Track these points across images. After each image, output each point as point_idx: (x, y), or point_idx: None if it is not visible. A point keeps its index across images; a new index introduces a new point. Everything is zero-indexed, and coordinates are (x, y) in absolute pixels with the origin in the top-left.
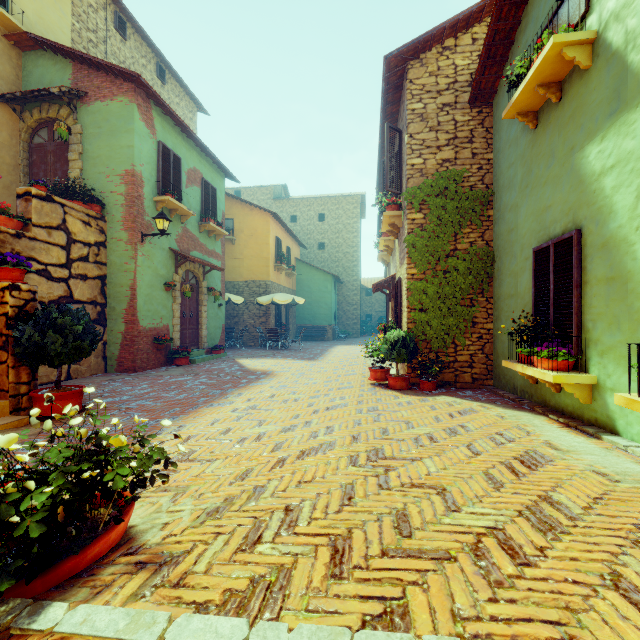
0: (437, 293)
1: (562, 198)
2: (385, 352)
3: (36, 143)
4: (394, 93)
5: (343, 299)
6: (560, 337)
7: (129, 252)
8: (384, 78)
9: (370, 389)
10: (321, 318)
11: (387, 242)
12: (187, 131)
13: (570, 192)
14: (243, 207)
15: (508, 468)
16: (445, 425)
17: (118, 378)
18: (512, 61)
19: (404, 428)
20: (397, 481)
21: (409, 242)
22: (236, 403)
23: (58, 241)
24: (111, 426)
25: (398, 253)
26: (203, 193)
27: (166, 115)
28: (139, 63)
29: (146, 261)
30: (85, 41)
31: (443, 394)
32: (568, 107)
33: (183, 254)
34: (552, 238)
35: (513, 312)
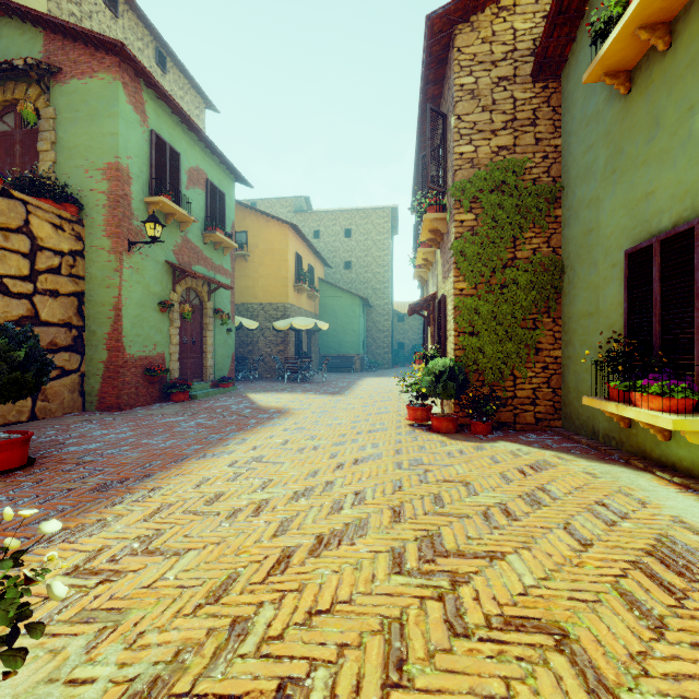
0: (492, 312)
1: (673, 179)
2: (427, 386)
3: (0, 131)
4: (437, 69)
5: (373, 325)
6: (671, 366)
7: (112, 263)
8: (425, 47)
9: (409, 432)
10: (348, 346)
11: (426, 254)
12: (187, 121)
13: (687, 168)
14: (258, 218)
15: (649, 577)
16: (519, 488)
17: (96, 418)
18: (590, 16)
19: (464, 494)
20: (477, 612)
21: (457, 249)
22: (237, 453)
23: (18, 247)
24: (56, 490)
25: (440, 266)
26: (208, 197)
27: (161, 100)
28: (134, 46)
29: (135, 275)
30: (66, 14)
31: (502, 439)
32: (683, 53)
33: (181, 268)
34: (655, 234)
35: (601, 333)
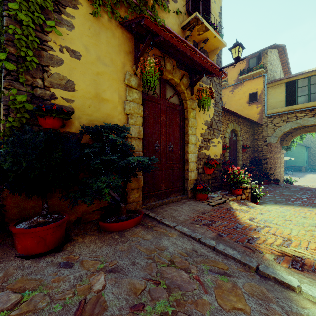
0: None
1: None
2: None
3: None
4: None
5: (310, 154)
6: None
7: None
8: None
9: None
10: (299, 163)
11: None
12: None
13: None
14: None
15: None
16: None
17: None
18: None
19: None
20: None
21: None
22: None
23: None
24: None
25: None
26: None
27: None
28: None
29: None
30: None
31: None
32: None
33: None
34: None
35: None
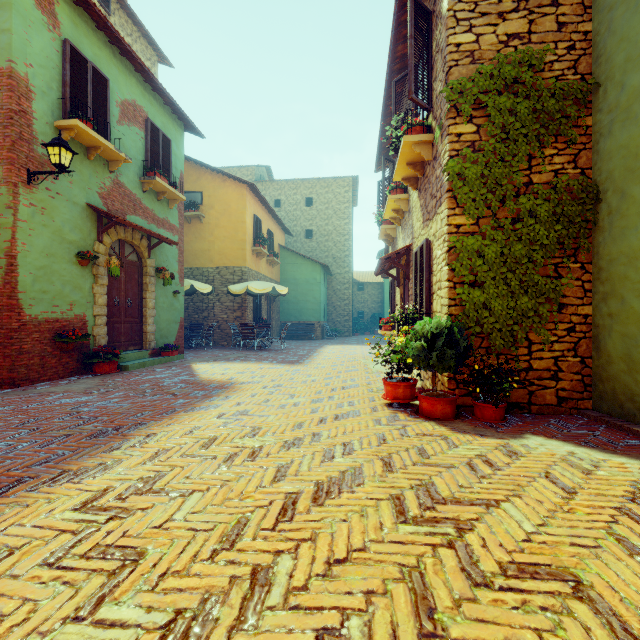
0: (500, 255)
1: None
2: (415, 354)
3: None
4: None
5: (333, 293)
6: None
7: (3, 197)
8: None
9: (390, 418)
10: (308, 314)
11: (398, 202)
12: (118, 42)
13: None
14: (214, 177)
15: None
16: None
17: None
18: None
19: None
20: None
21: (454, 170)
22: (119, 468)
23: None
24: None
25: (419, 209)
26: (148, 139)
27: (79, 6)
28: None
29: (38, 215)
30: None
31: (526, 430)
32: None
33: (106, 212)
34: None
35: None
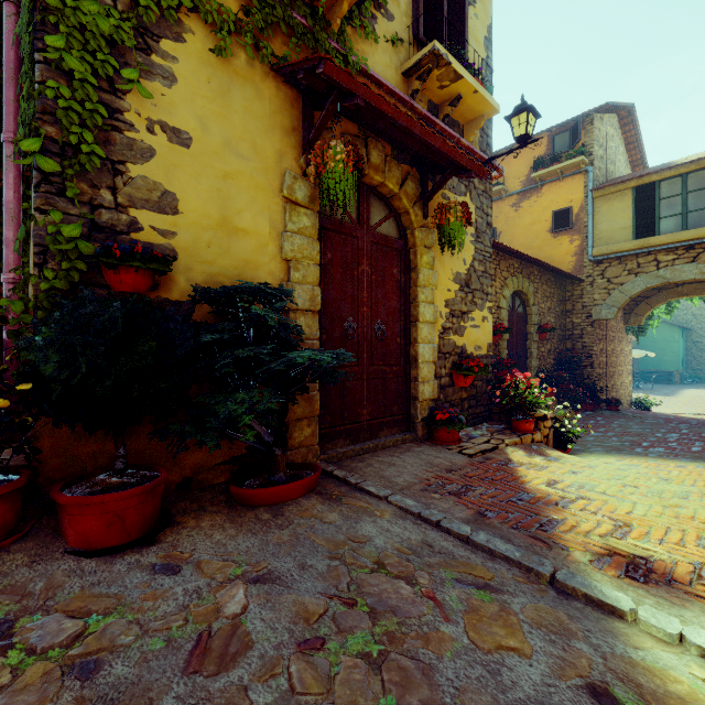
0: None
1: None
2: None
3: None
4: None
5: (692, 345)
6: None
7: None
8: None
9: None
10: (666, 364)
11: None
12: None
13: None
14: None
15: None
16: None
17: None
18: None
19: None
20: None
21: None
22: None
23: None
24: None
25: None
26: None
27: None
28: None
29: None
30: None
31: None
32: None
33: None
34: None
35: None
